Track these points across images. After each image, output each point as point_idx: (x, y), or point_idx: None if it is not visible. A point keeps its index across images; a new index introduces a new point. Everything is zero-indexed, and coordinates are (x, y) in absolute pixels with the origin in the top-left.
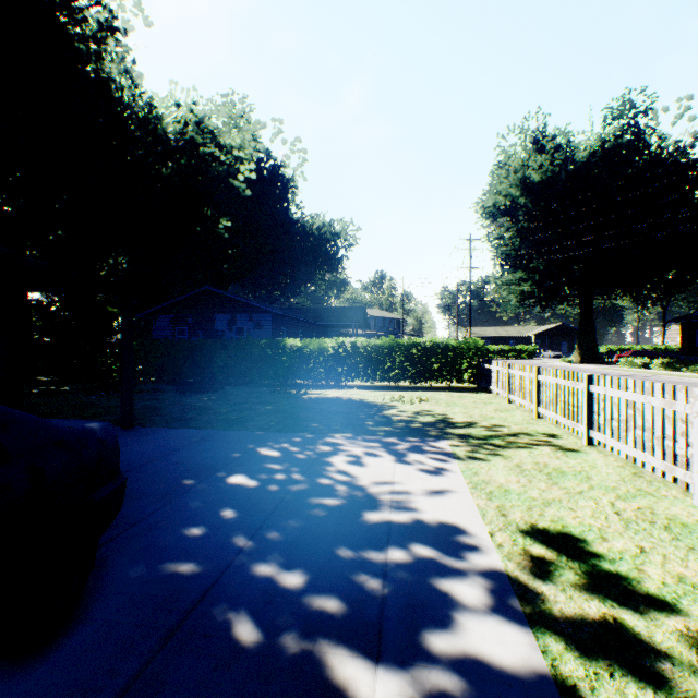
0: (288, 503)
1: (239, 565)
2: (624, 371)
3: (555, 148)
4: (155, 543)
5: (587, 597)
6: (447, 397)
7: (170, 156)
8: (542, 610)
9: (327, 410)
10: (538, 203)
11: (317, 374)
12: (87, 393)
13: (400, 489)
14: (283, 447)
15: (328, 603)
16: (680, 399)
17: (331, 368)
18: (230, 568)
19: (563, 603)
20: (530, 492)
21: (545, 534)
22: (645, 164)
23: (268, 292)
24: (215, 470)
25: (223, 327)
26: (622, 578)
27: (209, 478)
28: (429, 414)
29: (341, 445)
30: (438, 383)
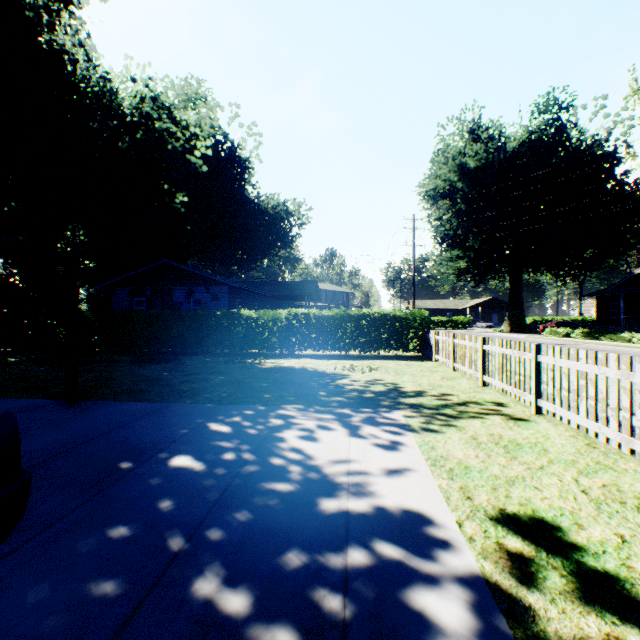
0: (235, 490)
1: (169, 581)
2: (550, 340)
3: (489, 138)
4: (70, 552)
5: (582, 610)
6: (395, 366)
7: (126, 131)
8: (535, 633)
9: (281, 380)
10: (473, 187)
11: (272, 344)
12: (38, 364)
13: (357, 468)
14: (233, 421)
15: (277, 637)
16: (638, 371)
17: (284, 338)
18: (158, 586)
19: (557, 621)
20: (491, 469)
21: (517, 522)
22: (566, 154)
23: (226, 267)
24: (158, 450)
25: (180, 299)
26: (613, 580)
27: (150, 460)
28: (380, 383)
29: (294, 418)
30: (386, 352)
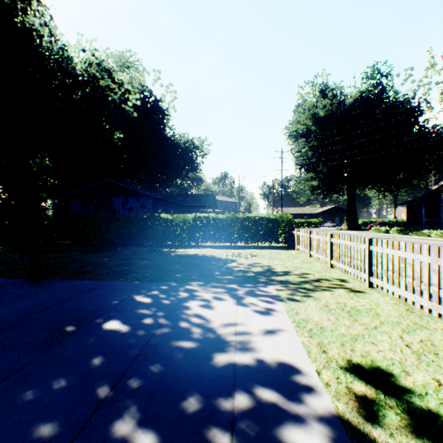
0: (151, 347)
1: (95, 423)
2: (375, 235)
3: (333, 96)
4: (19, 400)
5: (414, 442)
6: (269, 253)
7: (79, 87)
8: None
9: (188, 264)
10: (323, 130)
11: (182, 238)
12: (14, 253)
13: (242, 329)
14: (153, 294)
15: None
16: None
17: (191, 234)
18: (86, 428)
19: None
20: (339, 329)
21: (361, 370)
22: (386, 107)
23: (151, 184)
24: (95, 317)
25: (118, 206)
26: (435, 416)
27: (89, 324)
28: (258, 266)
29: (197, 291)
30: (263, 243)
